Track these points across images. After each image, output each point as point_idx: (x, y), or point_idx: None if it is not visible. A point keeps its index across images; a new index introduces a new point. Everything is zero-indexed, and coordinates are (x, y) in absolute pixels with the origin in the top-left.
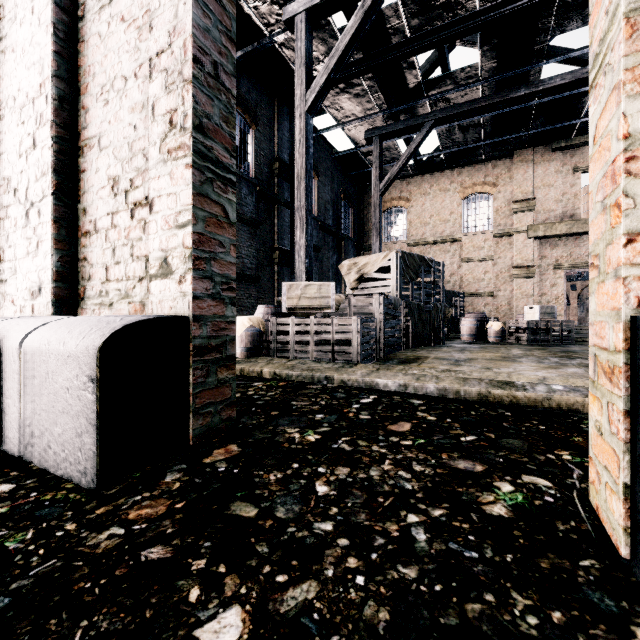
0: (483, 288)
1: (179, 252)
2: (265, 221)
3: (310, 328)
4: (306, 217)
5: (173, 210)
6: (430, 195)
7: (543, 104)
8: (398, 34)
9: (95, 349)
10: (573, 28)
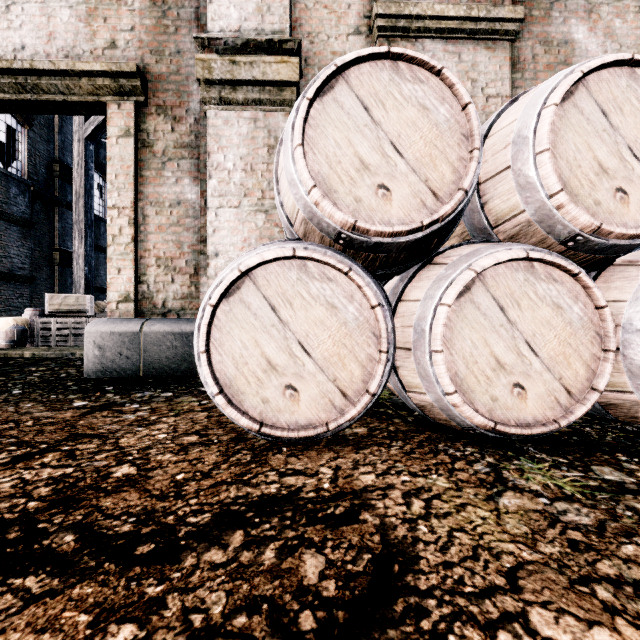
0: None
1: None
2: (42, 221)
3: (69, 325)
4: (85, 230)
5: None
6: None
7: None
8: None
9: None
10: None
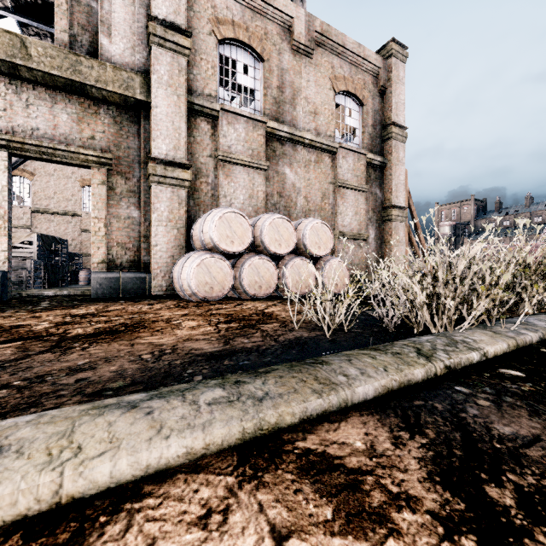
0: None
1: (3, 257)
2: None
3: None
4: None
5: (0, 247)
6: (54, 176)
7: None
8: None
9: (0, 277)
10: None
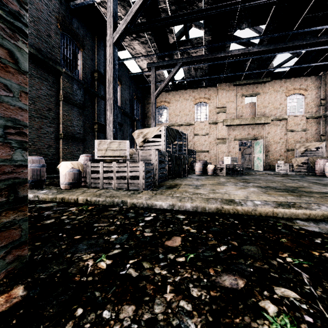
0: (204, 148)
1: None
2: (89, 106)
3: (113, 169)
4: (113, 104)
5: None
6: (179, 101)
7: (230, 62)
8: (164, 12)
9: None
10: (244, 27)
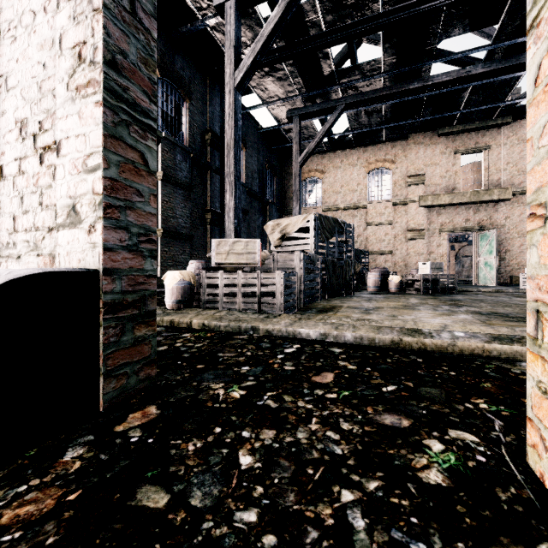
0: (384, 247)
1: (88, 199)
2: (198, 185)
3: (238, 281)
4: (235, 182)
5: (82, 153)
6: (341, 168)
7: (432, 96)
8: (315, 27)
9: None
10: (456, 34)
